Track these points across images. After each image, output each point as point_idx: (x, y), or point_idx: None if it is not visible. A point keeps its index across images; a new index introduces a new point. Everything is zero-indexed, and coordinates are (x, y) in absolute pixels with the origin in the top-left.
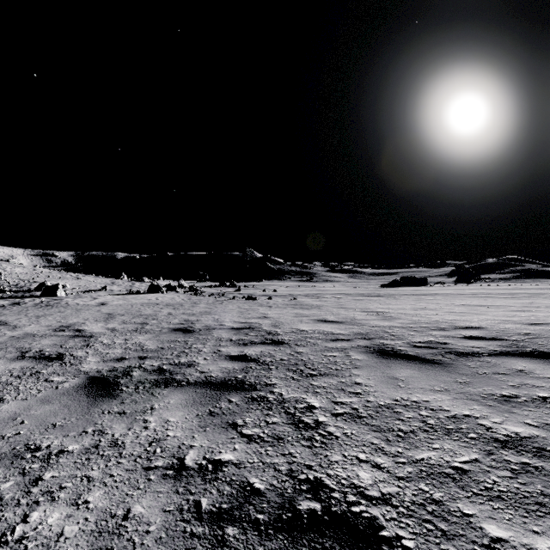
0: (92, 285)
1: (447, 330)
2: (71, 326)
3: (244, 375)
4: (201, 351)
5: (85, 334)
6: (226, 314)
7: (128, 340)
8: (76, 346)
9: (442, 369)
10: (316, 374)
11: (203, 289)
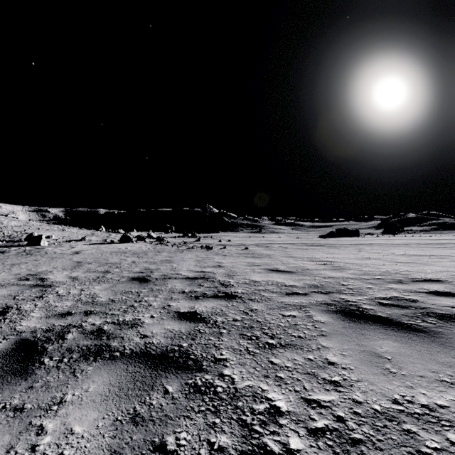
0: (74, 236)
1: (405, 283)
2: (37, 275)
3: (190, 342)
4: (150, 306)
5: (46, 283)
6: (184, 263)
7: (83, 291)
8: (29, 298)
9: (432, 340)
10: (276, 344)
11: (168, 239)
